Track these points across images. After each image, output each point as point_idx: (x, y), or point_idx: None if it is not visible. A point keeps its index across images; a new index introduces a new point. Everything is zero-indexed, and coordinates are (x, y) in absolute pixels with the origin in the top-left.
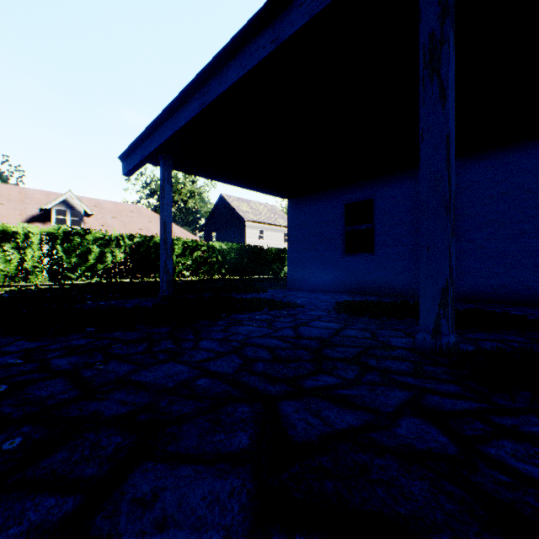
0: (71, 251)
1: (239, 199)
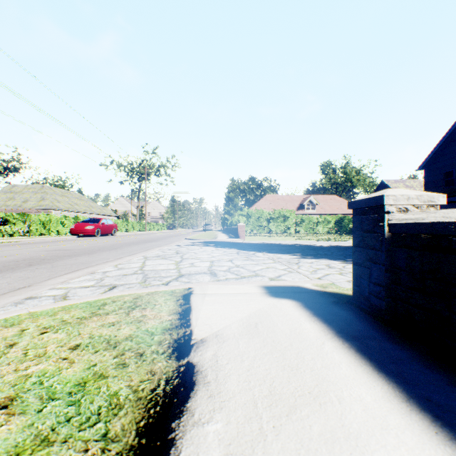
0: (341, 223)
1: (395, 181)
